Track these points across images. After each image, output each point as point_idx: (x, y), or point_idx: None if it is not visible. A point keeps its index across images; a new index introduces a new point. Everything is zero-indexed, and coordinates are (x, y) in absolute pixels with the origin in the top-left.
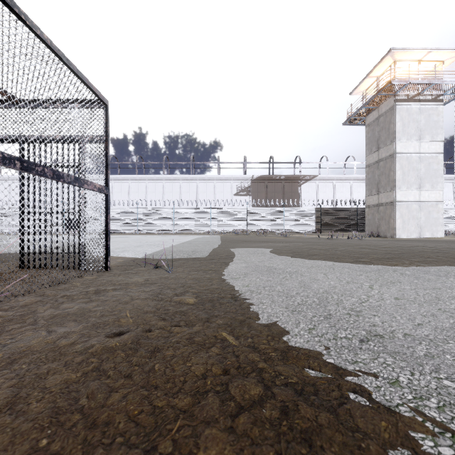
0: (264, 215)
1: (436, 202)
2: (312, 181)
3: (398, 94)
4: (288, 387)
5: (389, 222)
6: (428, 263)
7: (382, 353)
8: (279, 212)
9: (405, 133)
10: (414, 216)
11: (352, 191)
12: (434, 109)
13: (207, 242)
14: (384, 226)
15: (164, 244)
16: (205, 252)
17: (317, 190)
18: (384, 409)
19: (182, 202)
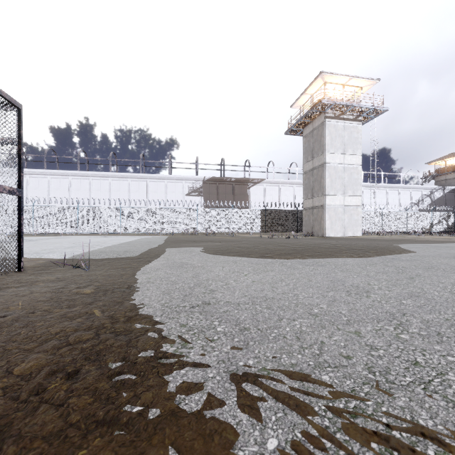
0: (214, 215)
1: (356, 206)
2: (260, 184)
3: (327, 112)
4: (112, 333)
5: (321, 223)
6: (313, 256)
7: (196, 312)
8: (227, 213)
9: (333, 146)
10: (339, 218)
11: (295, 195)
12: (355, 127)
13: (149, 242)
14: (317, 226)
15: (100, 245)
16: (138, 251)
17: (264, 192)
18: (161, 337)
19: (129, 201)
